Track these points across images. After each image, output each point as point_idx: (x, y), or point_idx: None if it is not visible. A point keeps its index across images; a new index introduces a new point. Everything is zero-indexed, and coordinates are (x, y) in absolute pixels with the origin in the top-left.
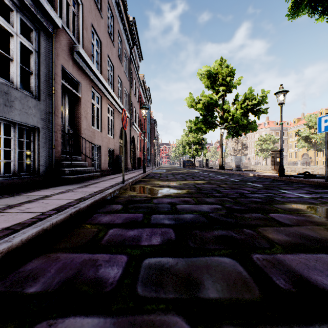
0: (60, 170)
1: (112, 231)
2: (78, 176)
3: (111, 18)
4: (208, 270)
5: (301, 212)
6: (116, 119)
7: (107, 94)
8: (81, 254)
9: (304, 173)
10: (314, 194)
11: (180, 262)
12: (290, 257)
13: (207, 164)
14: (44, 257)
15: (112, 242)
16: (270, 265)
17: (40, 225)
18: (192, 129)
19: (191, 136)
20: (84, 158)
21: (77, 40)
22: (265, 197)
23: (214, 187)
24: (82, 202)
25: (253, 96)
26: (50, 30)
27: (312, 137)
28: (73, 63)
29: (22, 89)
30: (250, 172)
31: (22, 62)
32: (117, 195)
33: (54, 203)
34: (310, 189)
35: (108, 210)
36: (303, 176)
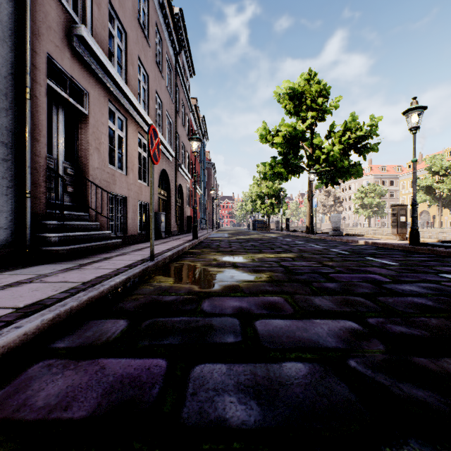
0: (41, 237)
1: None
2: (75, 247)
3: (144, 2)
4: None
5: None
6: None
7: (137, 117)
8: None
9: None
10: None
11: None
12: None
13: (288, 226)
14: None
15: None
16: None
17: None
18: (266, 175)
19: (264, 185)
20: (94, 215)
21: (81, 20)
22: (433, 293)
23: (315, 267)
24: (14, 324)
25: (358, 124)
26: None
27: (436, 187)
28: (72, 55)
29: None
30: (357, 238)
31: None
32: (132, 287)
33: None
34: None
35: (85, 343)
36: None
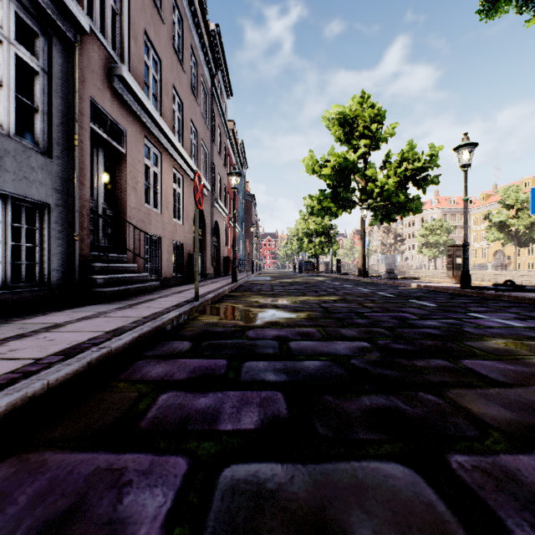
0: (88, 279)
1: (165, 397)
2: (119, 289)
3: (179, 23)
4: (360, 497)
5: (518, 356)
6: (188, 192)
7: (172, 150)
8: (93, 454)
9: (505, 283)
10: (530, 320)
11: (298, 476)
12: (528, 461)
13: (339, 268)
14: (14, 462)
15: (162, 424)
16: (492, 483)
17: (20, 388)
18: (314, 210)
19: (312, 221)
20: (131, 257)
21: (119, 57)
22: (446, 326)
23: (354, 308)
24: (116, 338)
25: (416, 154)
26: (71, 36)
27: (511, 223)
28: (112, 95)
29: (18, 137)
30: (412, 281)
31: (22, 91)
32: (184, 322)
33: (65, 339)
34: (521, 312)
35: (165, 353)
36: (504, 287)
